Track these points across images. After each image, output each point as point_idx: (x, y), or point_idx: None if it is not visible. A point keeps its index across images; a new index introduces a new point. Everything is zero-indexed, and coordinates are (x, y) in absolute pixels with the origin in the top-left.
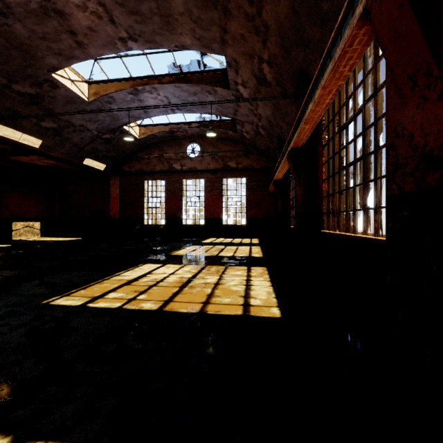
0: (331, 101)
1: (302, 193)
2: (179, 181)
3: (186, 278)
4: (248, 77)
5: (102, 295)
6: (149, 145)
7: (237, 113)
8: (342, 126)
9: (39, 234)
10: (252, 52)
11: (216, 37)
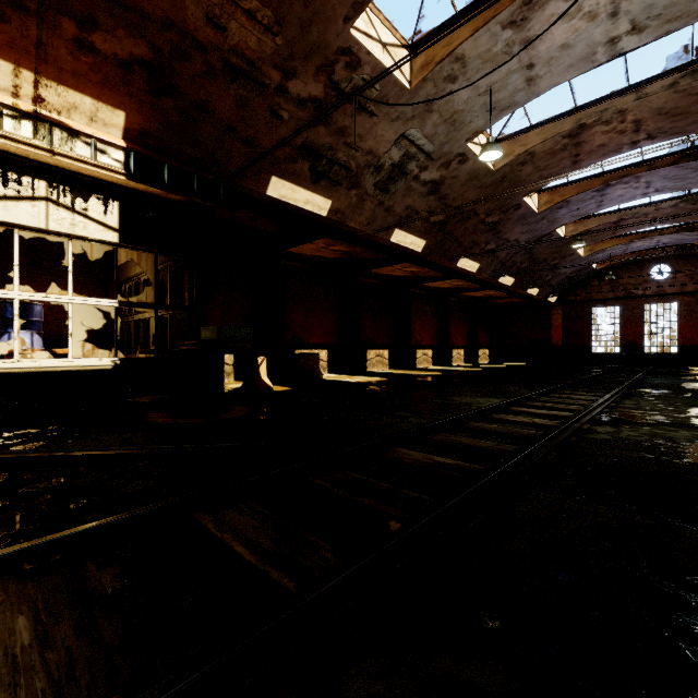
0: None
1: None
2: (640, 306)
3: None
4: None
5: None
6: (601, 272)
7: None
8: None
9: (487, 360)
10: None
11: None
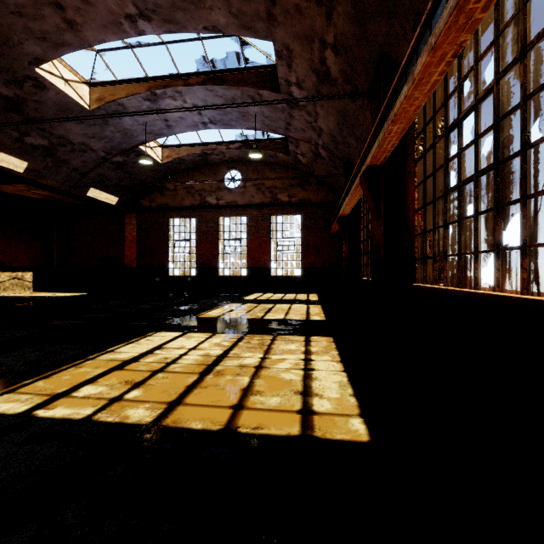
0: (440, 78)
1: (383, 230)
2: (214, 219)
3: (213, 357)
4: (304, 72)
5: (68, 391)
6: (176, 172)
7: (289, 128)
8: (452, 124)
9: (32, 288)
10: (311, 33)
11: (260, 11)
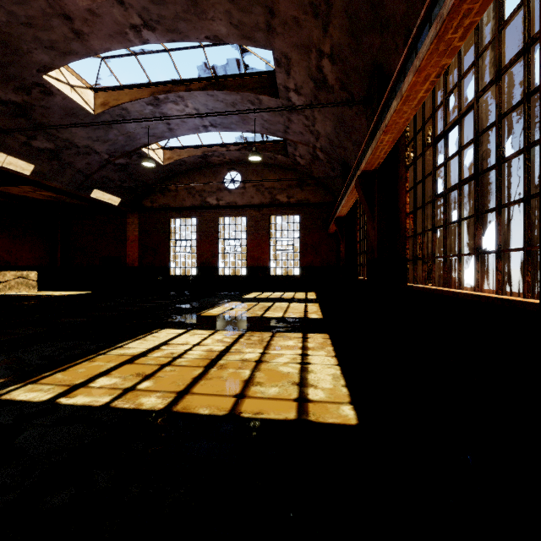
0: (426, 95)
1: (376, 232)
2: (215, 219)
3: (216, 352)
4: (302, 79)
5: (85, 382)
6: (177, 173)
7: (288, 131)
8: (439, 135)
9: (36, 287)
10: (308, 43)
11: (260, 22)
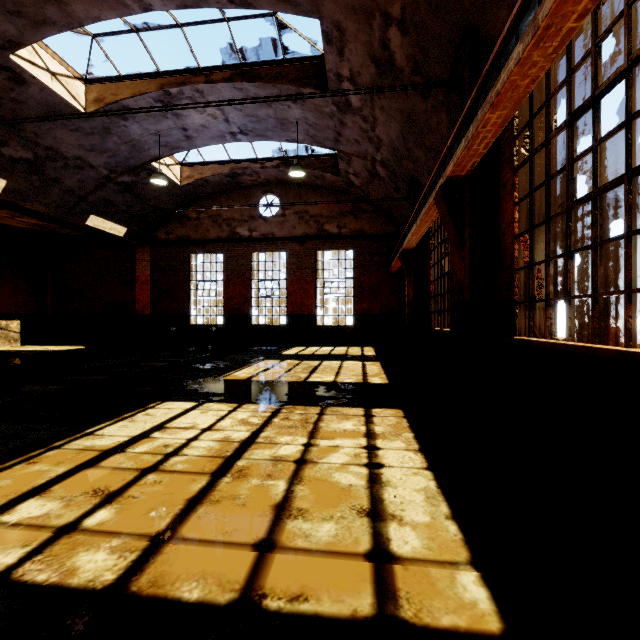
0: (577, 25)
1: (468, 264)
2: (247, 254)
3: (235, 443)
4: (360, 62)
5: None
6: (199, 196)
7: (339, 139)
8: (582, 105)
9: (19, 340)
10: (370, 3)
11: None
